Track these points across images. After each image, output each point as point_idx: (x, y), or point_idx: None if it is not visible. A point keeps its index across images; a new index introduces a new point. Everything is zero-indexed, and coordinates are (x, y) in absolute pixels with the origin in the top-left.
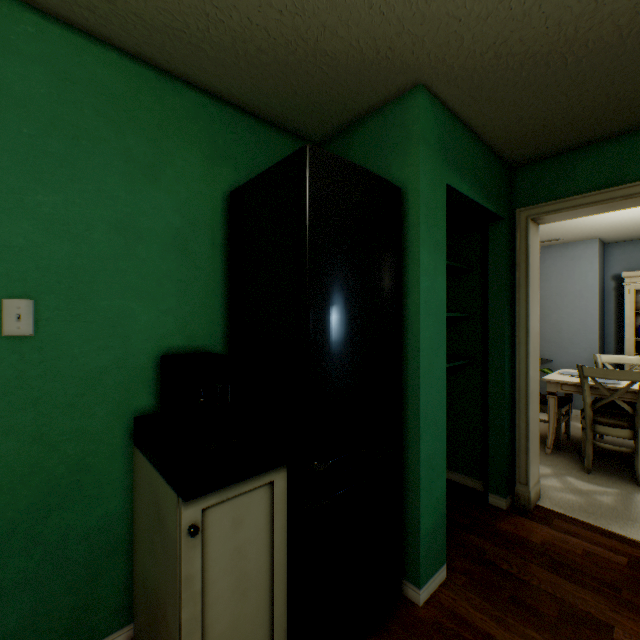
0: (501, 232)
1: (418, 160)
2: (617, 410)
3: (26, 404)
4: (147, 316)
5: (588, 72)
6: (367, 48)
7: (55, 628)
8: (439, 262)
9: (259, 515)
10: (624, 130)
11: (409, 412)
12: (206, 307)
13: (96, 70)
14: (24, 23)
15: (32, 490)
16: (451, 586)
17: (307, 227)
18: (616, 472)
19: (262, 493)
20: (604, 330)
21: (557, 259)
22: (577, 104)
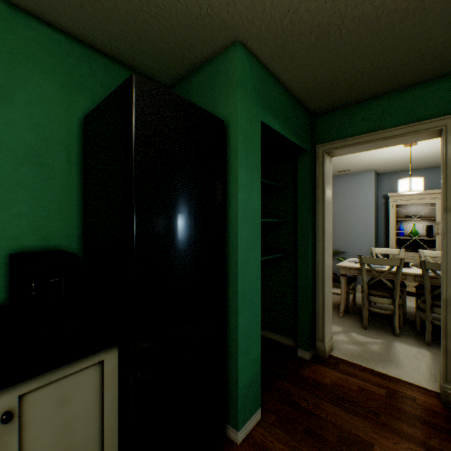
0: (306, 161)
1: (237, 100)
2: (384, 285)
3: None
4: None
5: (357, 43)
6: (191, 4)
7: None
8: (255, 179)
9: (88, 391)
10: (384, 91)
11: (231, 294)
12: (62, 212)
13: None
14: None
15: None
16: (264, 425)
17: (133, 144)
18: (383, 327)
19: (91, 372)
20: (378, 231)
21: (349, 184)
22: (352, 68)
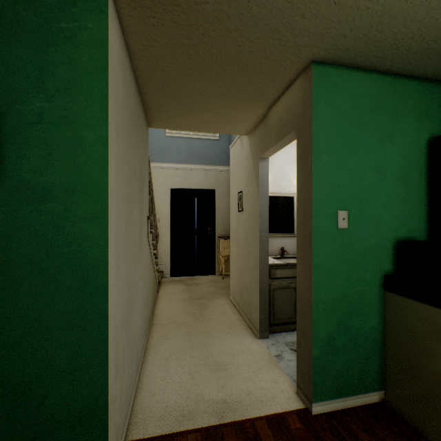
0: None
1: None
2: None
3: (343, 261)
4: (387, 218)
5: None
6: None
7: (353, 376)
8: None
9: None
10: None
11: None
12: (415, 212)
13: (367, 87)
14: (343, 76)
15: (345, 304)
16: None
17: None
18: None
19: None
20: None
21: None
22: None
